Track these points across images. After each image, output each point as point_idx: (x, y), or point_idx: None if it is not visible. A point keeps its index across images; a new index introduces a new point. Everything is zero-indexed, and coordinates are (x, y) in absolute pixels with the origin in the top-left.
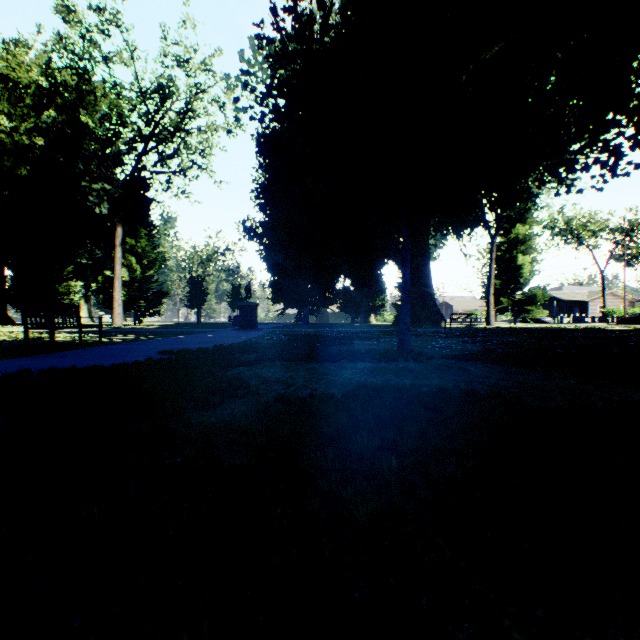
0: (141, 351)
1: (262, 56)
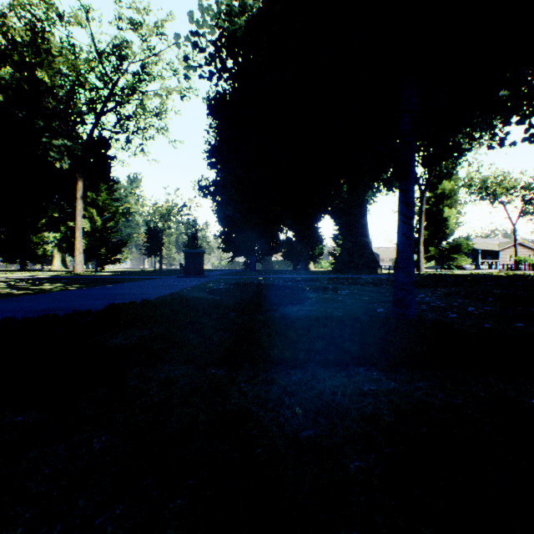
0: None
1: (210, 15)
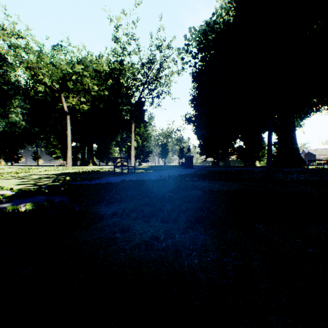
0: (151, 176)
1: (195, 35)
